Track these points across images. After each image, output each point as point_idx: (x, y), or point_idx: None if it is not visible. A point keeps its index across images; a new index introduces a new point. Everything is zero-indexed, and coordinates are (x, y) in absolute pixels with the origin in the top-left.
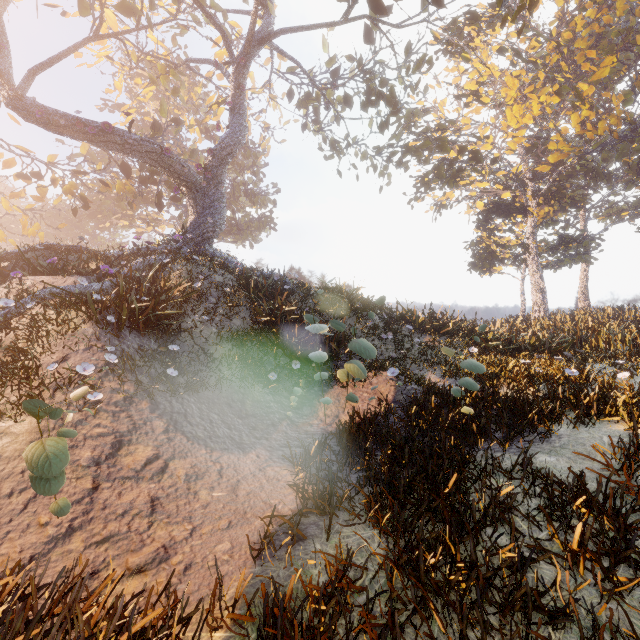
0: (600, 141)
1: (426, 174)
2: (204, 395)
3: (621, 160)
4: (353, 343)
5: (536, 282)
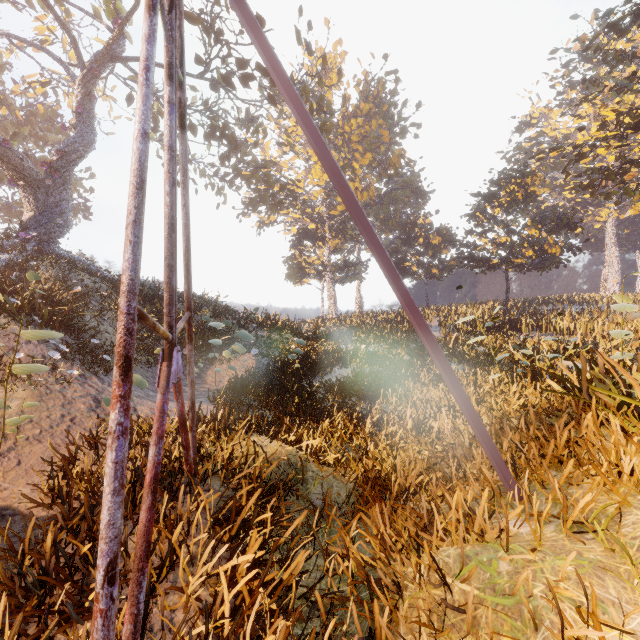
0: (366, 202)
1: (254, 198)
2: None
3: (376, 217)
4: (240, 333)
5: (331, 292)
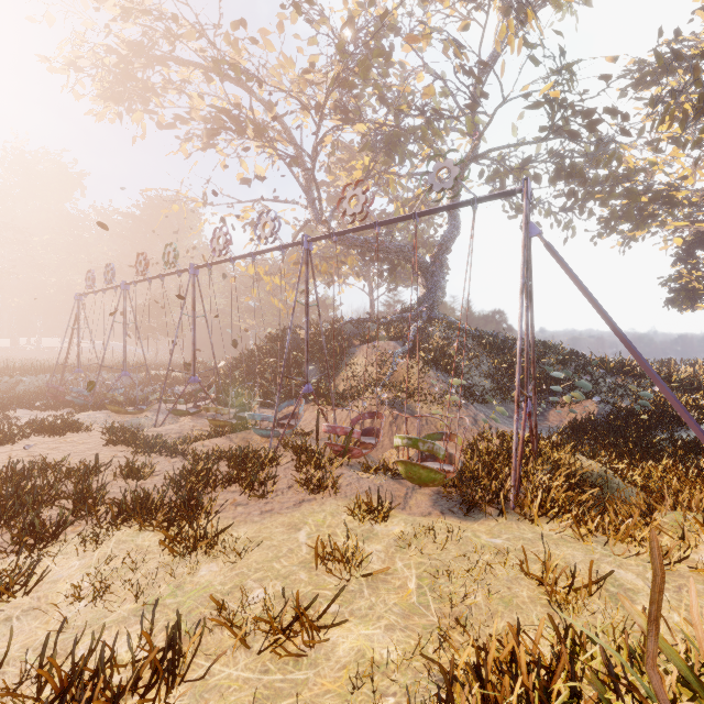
0: None
1: (612, 217)
2: (488, 406)
3: None
4: (578, 382)
5: None
